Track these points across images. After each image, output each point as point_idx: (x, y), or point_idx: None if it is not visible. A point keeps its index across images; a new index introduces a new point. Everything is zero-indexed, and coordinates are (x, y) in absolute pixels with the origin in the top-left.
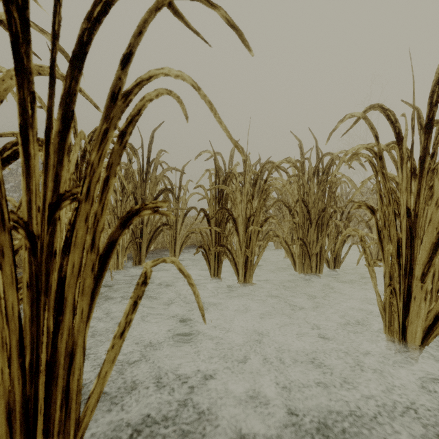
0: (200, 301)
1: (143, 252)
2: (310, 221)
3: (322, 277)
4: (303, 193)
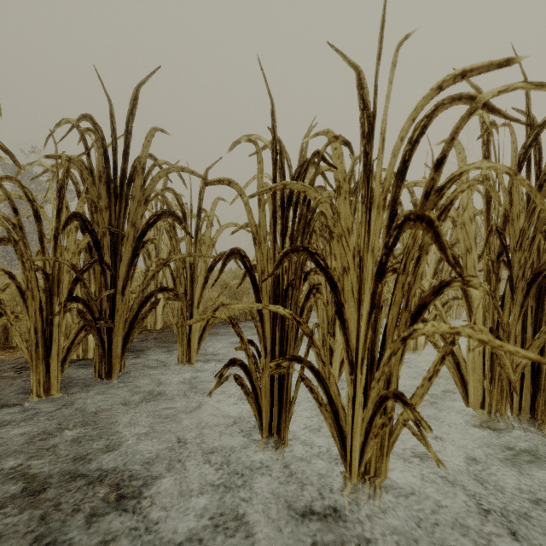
0: None
1: (115, 348)
2: (511, 284)
3: None
4: (497, 215)
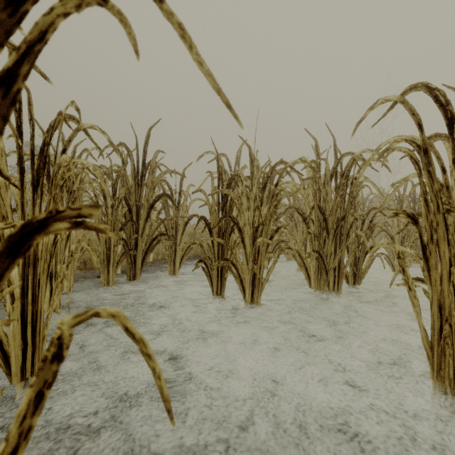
0: (164, 386)
1: (137, 265)
2: (327, 230)
3: (341, 295)
4: (319, 199)
